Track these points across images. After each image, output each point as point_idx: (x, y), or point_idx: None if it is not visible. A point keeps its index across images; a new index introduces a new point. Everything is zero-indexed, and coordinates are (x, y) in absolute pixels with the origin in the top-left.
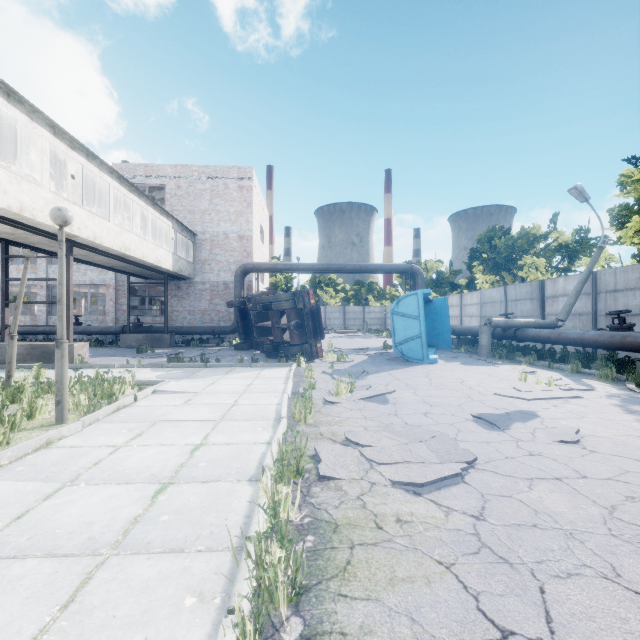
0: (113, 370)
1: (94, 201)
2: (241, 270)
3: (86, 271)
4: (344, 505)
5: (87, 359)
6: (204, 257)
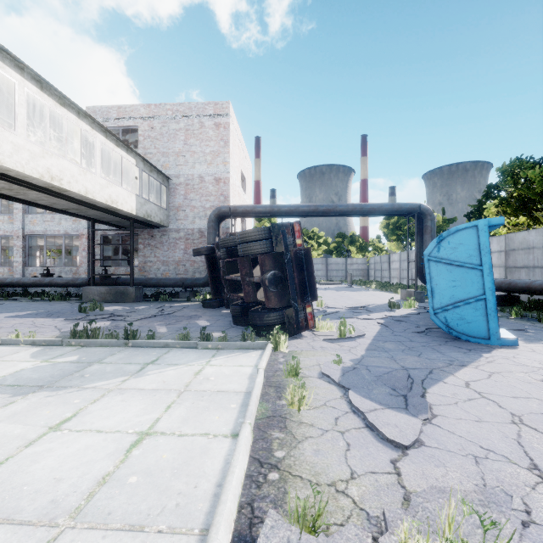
0: None
1: (41, 132)
2: (215, 214)
3: (60, 220)
4: None
5: None
6: (178, 203)
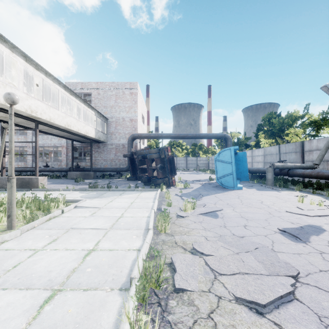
0: (58, 192)
1: (53, 101)
2: (131, 137)
3: (51, 139)
4: (197, 326)
5: (46, 185)
6: (112, 131)
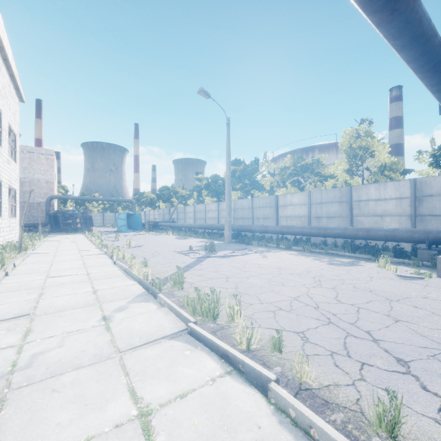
0: None
1: None
2: (50, 198)
3: None
4: None
5: None
6: (25, 190)
